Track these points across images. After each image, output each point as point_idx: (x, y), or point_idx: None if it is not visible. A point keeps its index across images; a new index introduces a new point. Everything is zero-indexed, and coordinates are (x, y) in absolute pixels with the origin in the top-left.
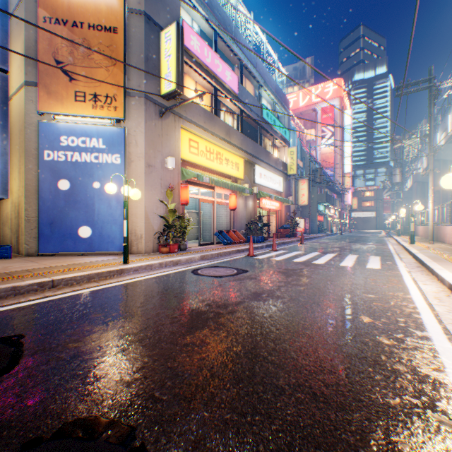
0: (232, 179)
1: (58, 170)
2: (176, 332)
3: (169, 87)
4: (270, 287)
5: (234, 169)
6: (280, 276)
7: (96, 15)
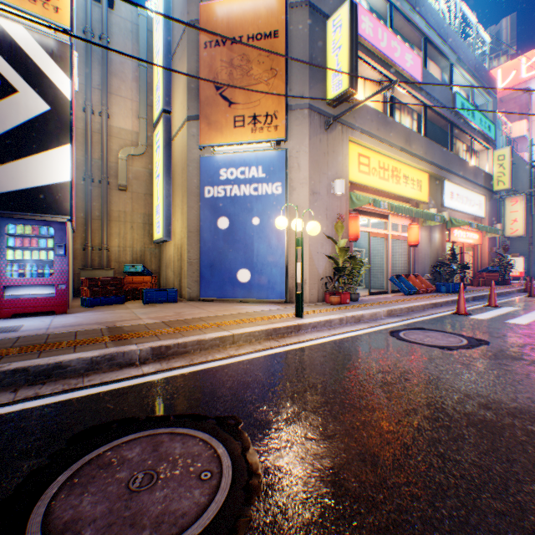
0: (411, 204)
1: (217, 207)
2: (483, 467)
3: (337, 88)
4: None
5: (414, 190)
6: None
7: (254, 24)
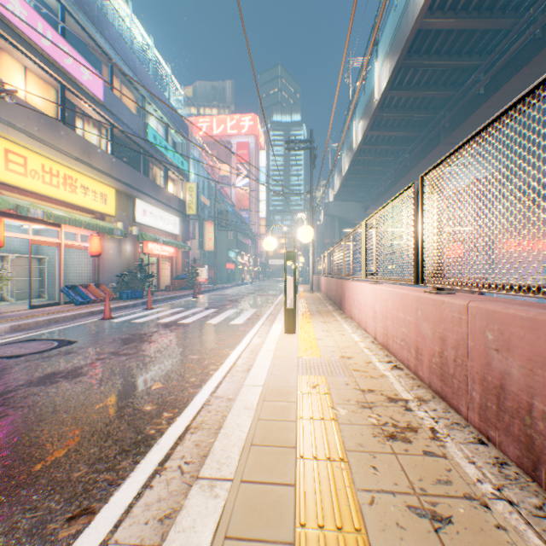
0: (98, 215)
1: None
2: None
3: None
4: (83, 362)
5: (99, 202)
6: (116, 345)
7: None
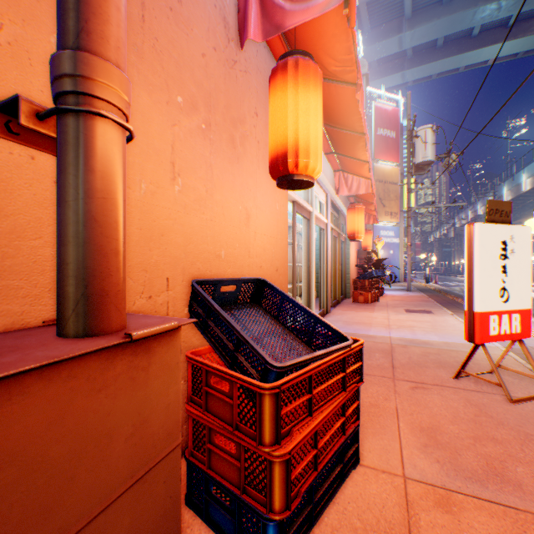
0: None
1: None
2: None
3: None
4: None
5: None
6: None
7: (390, 178)
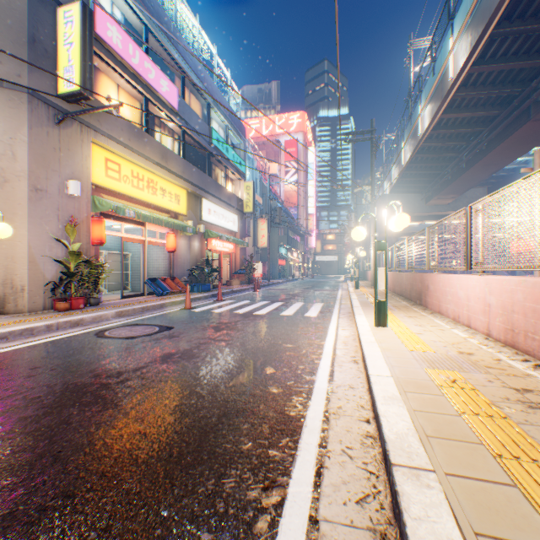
0: (172, 214)
1: None
2: (29, 416)
3: (70, 85)
4: (189, 345)
5: (173, 202)
6: (209, 331)
7: None
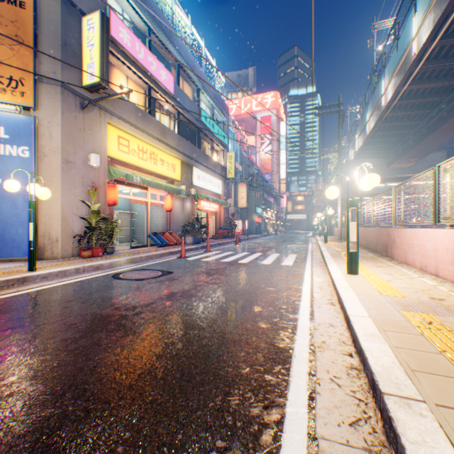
0: (169, 180)
1: None
2: (69, 338)
3: (92, 78)
4: (187, 286)
5: (170, 170)
6: (202, 276)
7: None
